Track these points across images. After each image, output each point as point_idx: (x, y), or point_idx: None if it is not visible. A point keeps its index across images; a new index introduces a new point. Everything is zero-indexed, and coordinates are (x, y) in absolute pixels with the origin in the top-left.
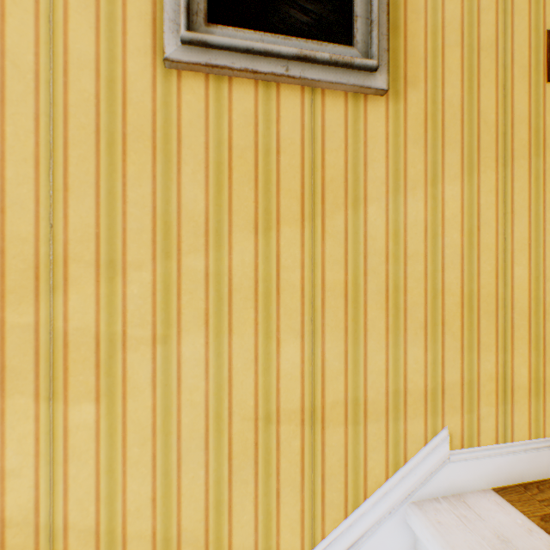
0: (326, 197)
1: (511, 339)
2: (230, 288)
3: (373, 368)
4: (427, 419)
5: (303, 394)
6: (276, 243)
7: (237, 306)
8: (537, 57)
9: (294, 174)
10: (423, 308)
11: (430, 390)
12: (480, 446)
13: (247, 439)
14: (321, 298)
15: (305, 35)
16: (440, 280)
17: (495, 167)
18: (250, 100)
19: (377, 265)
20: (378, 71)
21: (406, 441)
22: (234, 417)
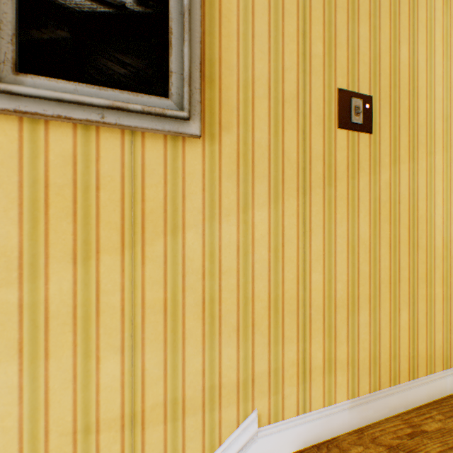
0: (147, 226)
1: (310, 331)
2: (47, 315)
3: (191, 370)
4: (240, 405)
5: (124, 402)
6: (96, 270)
7: (55, 331)
8: (330, 108)
9: (114, 207)
10: (236, 314)
11: (243, 381)
12: (285, 419)
13: (65, 452)
14: (142, 315)
15: (123, 85)
16: (251, 289)
17: (297, 195)
18: (69, 142)
19: (195, 281)
20: (192, 119)
21: (221, 426)
22: (51, 434)
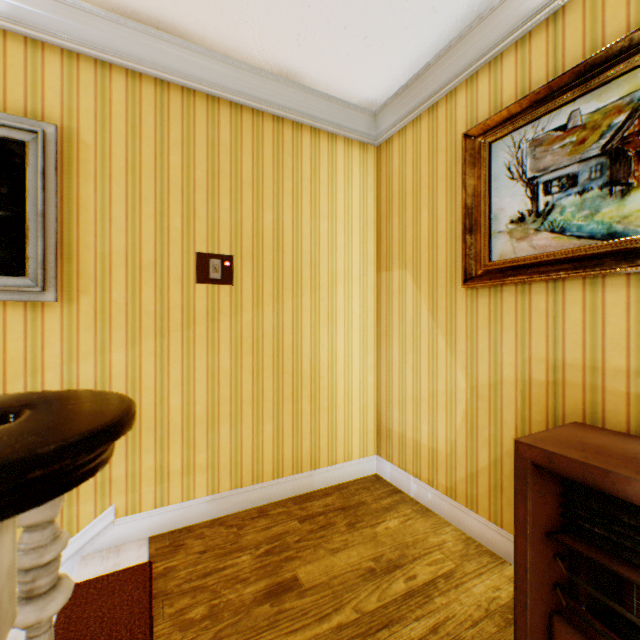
0: (9, 370)
1: (169, 443)
2: None
3: None
4: (98, 501)
5: None
6: None
7: None
8: (190, 268)
9: None
10: None
11: (101, 483)
12: (143, 512)
13: None
14: None
15: None
16: None
17: (155, 338)
18: None
19: None
20: (49, 291)
21: (80, 517)
22: None
